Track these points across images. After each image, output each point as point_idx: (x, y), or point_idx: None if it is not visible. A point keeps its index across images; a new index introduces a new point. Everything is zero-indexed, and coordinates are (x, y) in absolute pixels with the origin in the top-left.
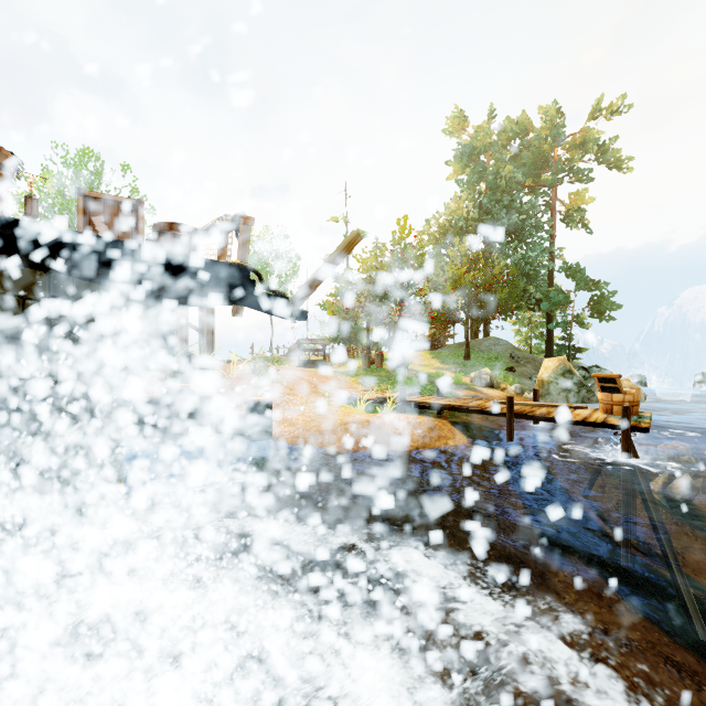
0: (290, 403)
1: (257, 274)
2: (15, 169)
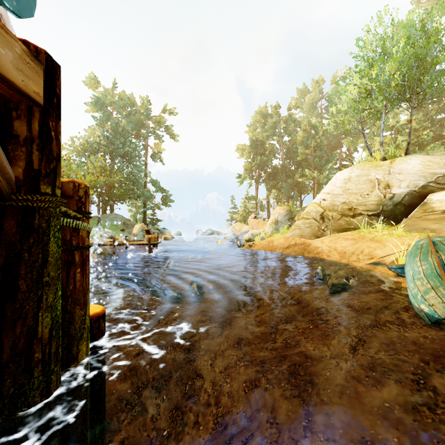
0: None
1: None
2: None
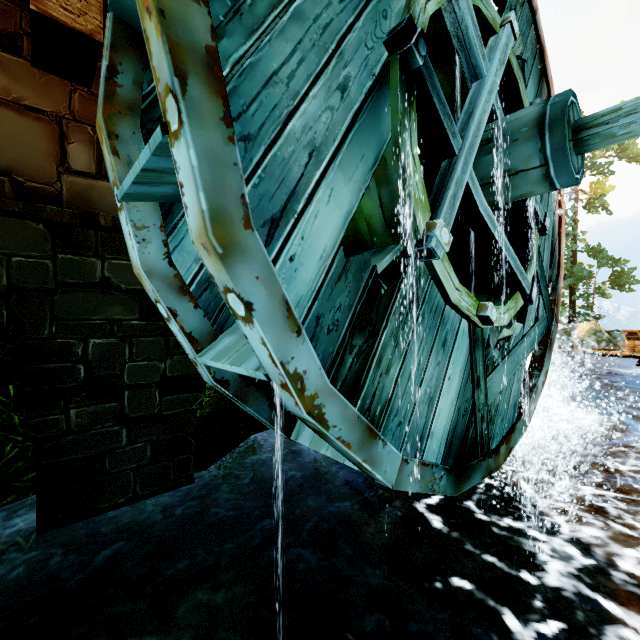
0: None
1: None
2: None
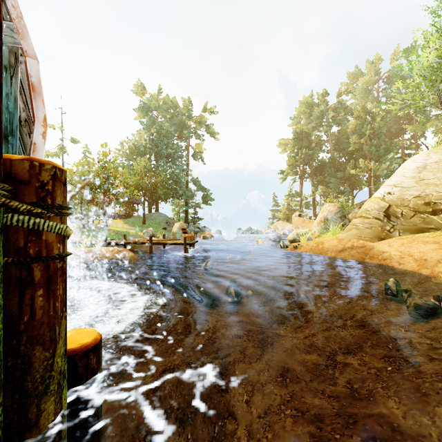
0: None
1: None
2: None
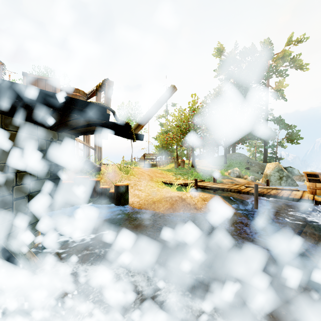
0: (138, 185)
1: (112, 111)
2: (1, 68)
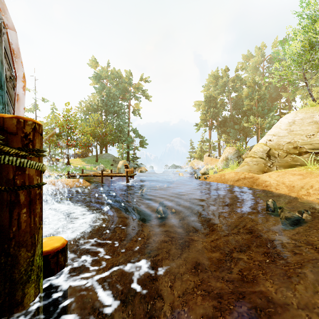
0: None
1: None
2: None
